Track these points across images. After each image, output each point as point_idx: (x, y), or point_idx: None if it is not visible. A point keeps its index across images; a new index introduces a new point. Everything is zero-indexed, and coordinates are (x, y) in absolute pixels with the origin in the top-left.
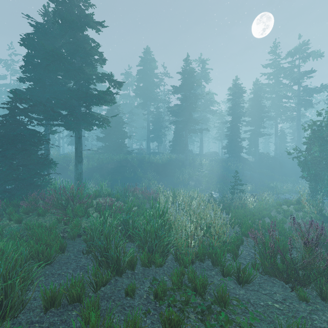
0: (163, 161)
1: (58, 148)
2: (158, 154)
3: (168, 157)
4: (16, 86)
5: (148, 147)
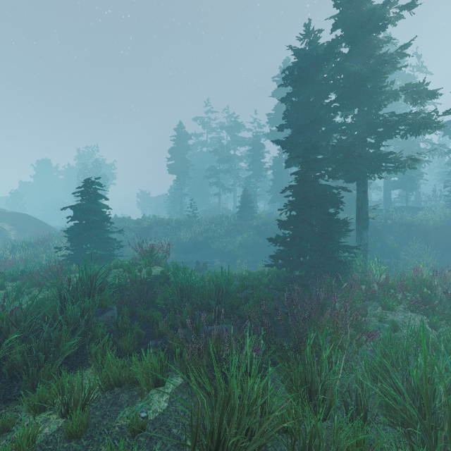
0: (435, 223)
1: (256, 208)
2: (421, 209)
3: (446, 215)
4: (212, 144)
5: (386, 200)
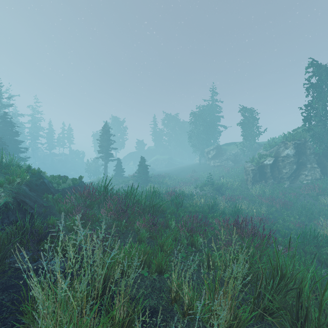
0: None
1: None
2: None
3: None
4: None
5: None
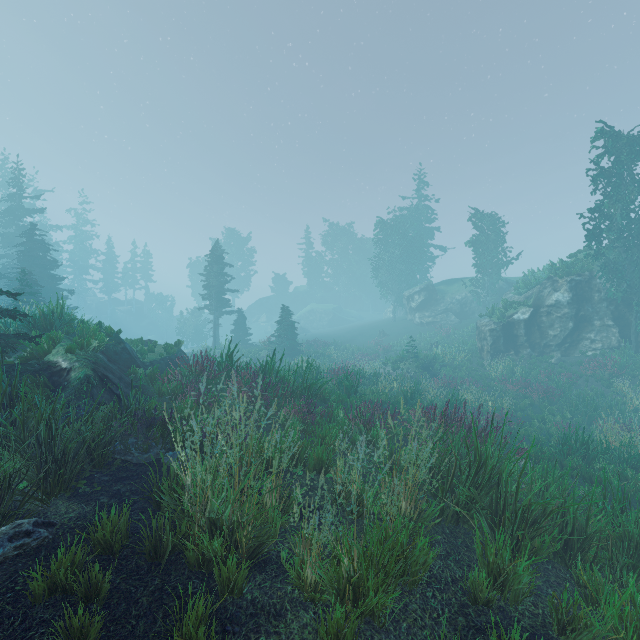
0: None
1: None
2: None
3: None
4: None
5: None
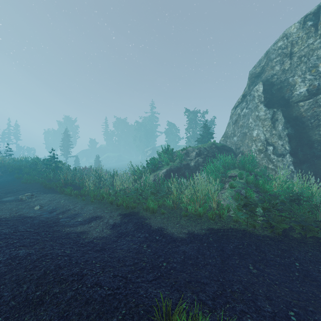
0: None
1: None
2: None
3: None
4: None
5: None
